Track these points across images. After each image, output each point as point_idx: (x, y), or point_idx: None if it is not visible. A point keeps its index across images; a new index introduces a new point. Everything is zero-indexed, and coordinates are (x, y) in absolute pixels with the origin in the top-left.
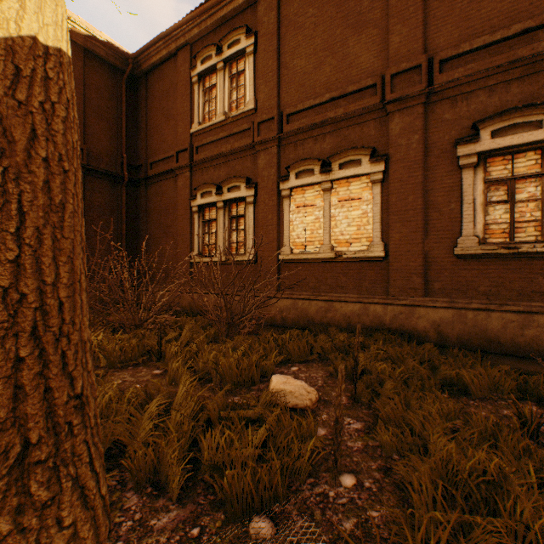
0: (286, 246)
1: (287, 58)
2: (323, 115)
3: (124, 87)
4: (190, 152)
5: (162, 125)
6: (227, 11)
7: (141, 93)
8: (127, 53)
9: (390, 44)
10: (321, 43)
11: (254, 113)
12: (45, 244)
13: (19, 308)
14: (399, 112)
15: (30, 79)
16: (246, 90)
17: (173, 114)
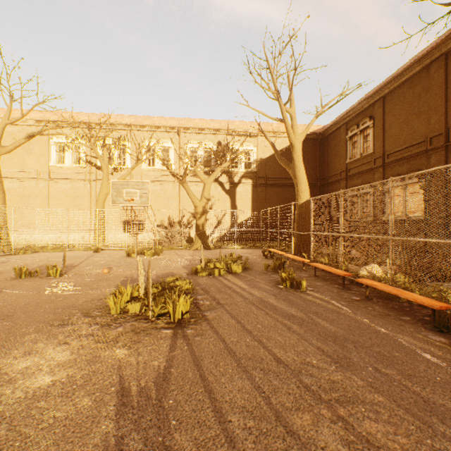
0: (386, 214)
1: (387, 128)
2: (401, 155)
3: (317, 146)
4: (345, 172)
5: (334, 159)
6: (360, 110)
7: (325, 145)
8: (319, 132)
9: (430, 123)
10: (402, 122)
11: (373, 154)
12: (308, 222)
13: (306, 229)
14: (434, 154)
15: (306, 204)
16: (370, 143)
17: (338, 154)
